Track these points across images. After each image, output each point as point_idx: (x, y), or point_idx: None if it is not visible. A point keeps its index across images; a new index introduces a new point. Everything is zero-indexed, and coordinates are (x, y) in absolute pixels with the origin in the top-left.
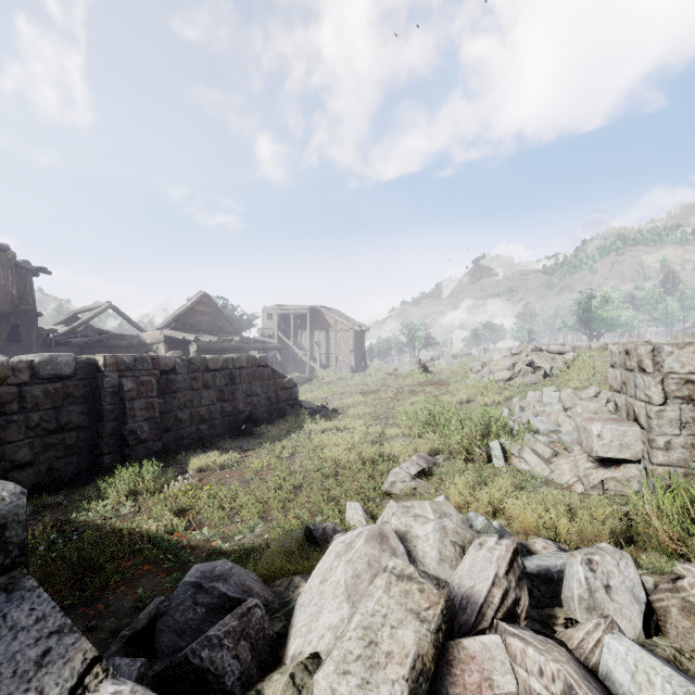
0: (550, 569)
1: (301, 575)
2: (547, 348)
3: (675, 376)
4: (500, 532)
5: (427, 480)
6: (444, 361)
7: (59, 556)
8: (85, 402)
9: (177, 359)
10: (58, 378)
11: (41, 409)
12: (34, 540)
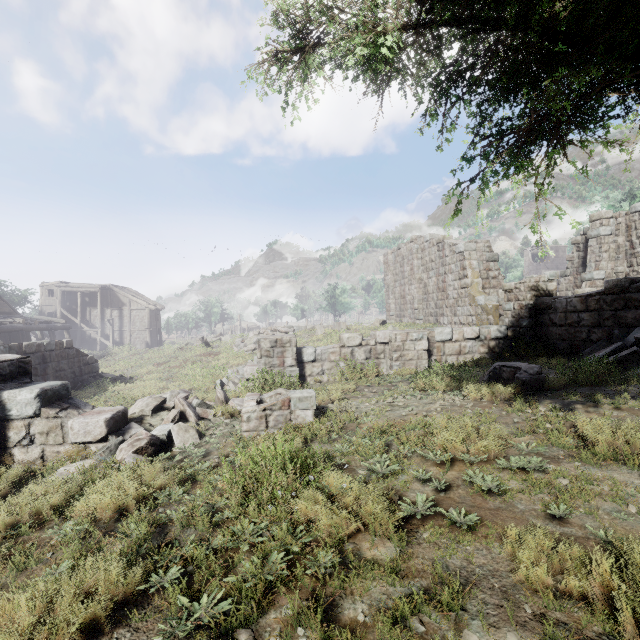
0: None
1: None
2: (280, 329)
3: (264, 349)
4: None
5: None
6: (229, 335)
7: None
8: None
9: (1, 347)
10: None
11: None
12: None
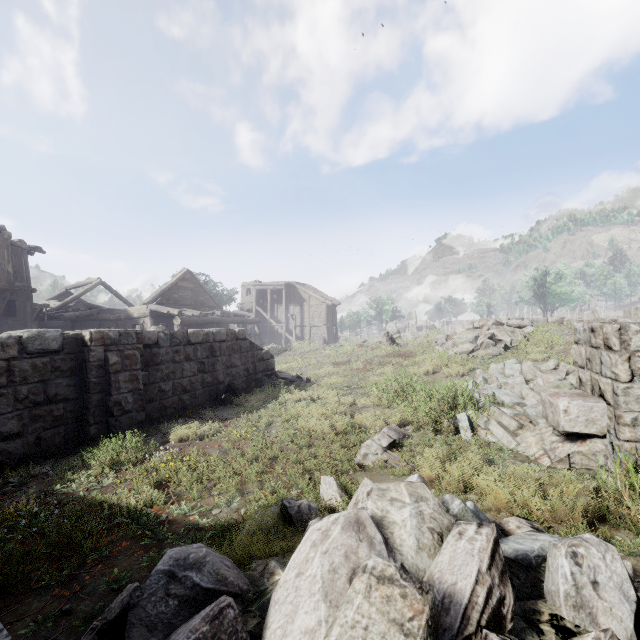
0: (527, 554)
1: (276, 557)
2: (507, 322)
3: None
4: (474, 513)
5: (398, 452)
6: (410, 333)
7: (40, 530)
8: (72, 375)
9: (160, 334)
10: (45, 353)
11: (30, 383)
12: (17, 513)
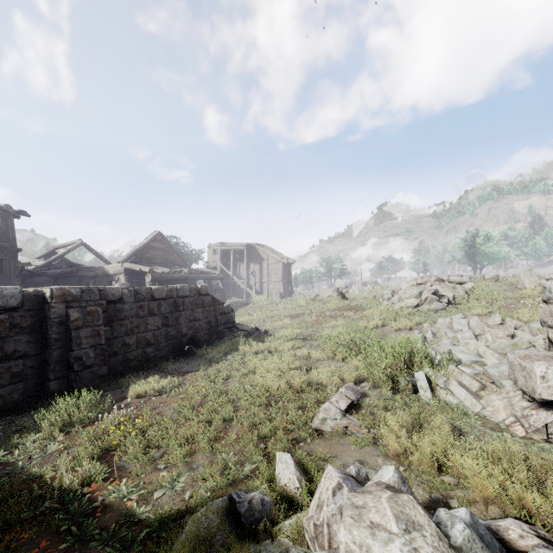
0: None
1: None
2: (449, 278)
3: None
4: (473, 527)
5: (356, 414)
6: (357, 288)
7: None
8: (32, 331)
9: (124, 290)
10: (3, 310)
11: None
12: None
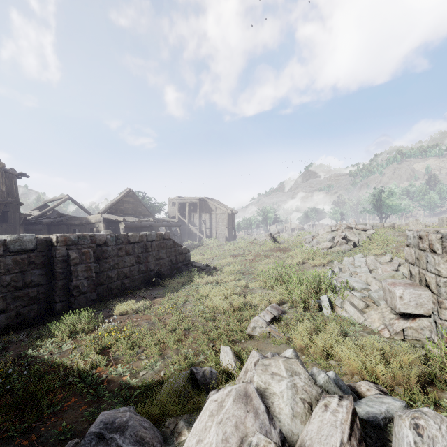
0: (377, 417)
1: (184, 417)
2: (355, 226)
3: None
4: (335, 381)
5: (277, 324)
6: (286, 233)
7: (12, 388)
8: (43, 267)
9: (108, 236)
10: (23, 251)
11: (12, 273)
12: None
